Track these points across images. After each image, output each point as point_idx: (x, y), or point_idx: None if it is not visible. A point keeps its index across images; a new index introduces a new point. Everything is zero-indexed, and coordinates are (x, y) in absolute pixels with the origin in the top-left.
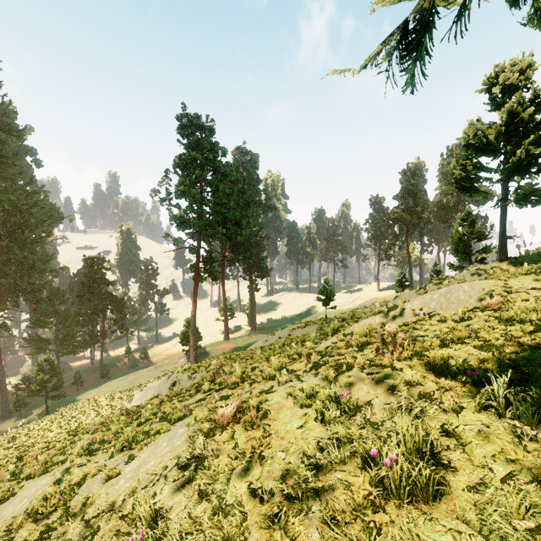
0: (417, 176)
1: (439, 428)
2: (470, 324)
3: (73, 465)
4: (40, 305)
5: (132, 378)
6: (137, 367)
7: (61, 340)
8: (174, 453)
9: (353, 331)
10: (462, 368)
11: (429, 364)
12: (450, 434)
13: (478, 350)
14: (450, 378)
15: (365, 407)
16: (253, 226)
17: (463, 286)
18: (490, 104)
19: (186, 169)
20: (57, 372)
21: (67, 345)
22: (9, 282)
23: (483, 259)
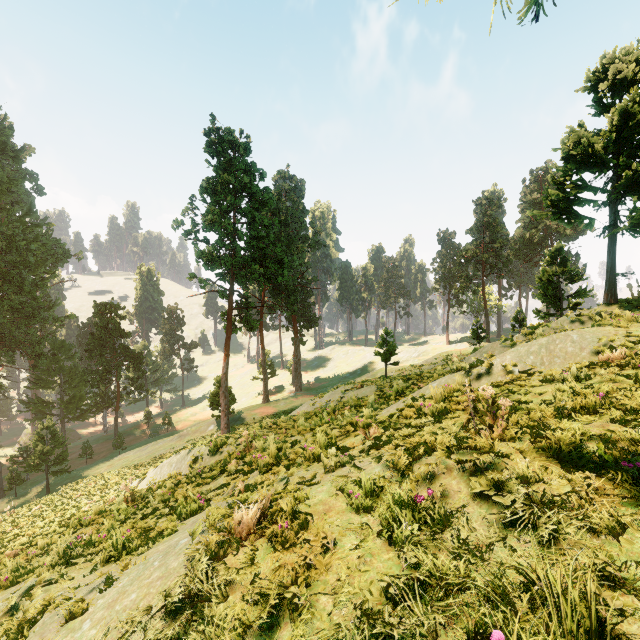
0: (494, 205)
1: (594, 566)
2: (590, 385)
3: (39, 582)
4: (40, 361)
5: (151, 449)
6: (158, 435)
7: (66, 403)
8: (166, 582)
9: (425, 394)
10: (610, 457)
11: (550, 447)
12: (616, 580)
13: (621, 425)
14: (588, 471)
15: (457, 516)
16: (297, 265)
17: (571, 334)
18: (595, 106)
19: (215, 195)
20: (59, 442)
21: (73, 409)
22: (3, 333)
23: (577, 304)
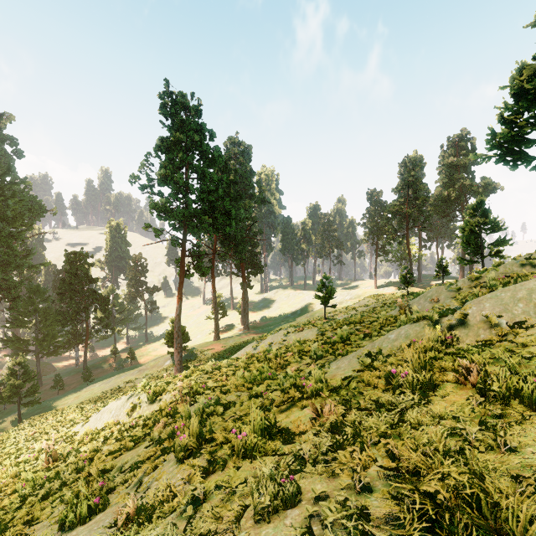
0: (417, 167)
1: None
2: None
3: None
4: (16, 303)
5: (114, 382)
6: (123, 368)
7: (40, 340)
8: None
9: (382, 348)
10: None
11: None
12: None
13: None
14: None
15: None
16: (245, 219)
17: None
18: None
19: (169, 152)
20: (30, 376)
21: (47, 346)
22: None
23: (498, 252)
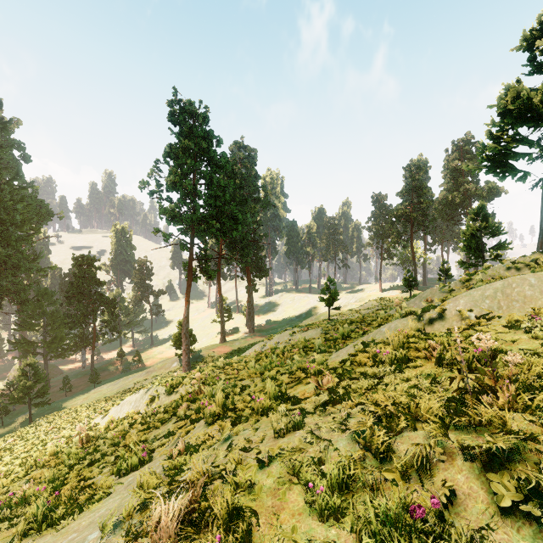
0: (422, 171)
1: None
2: None
3: None
4: (25, 306)
5: (122, 383)
6: (129, 371)
7: (48, 343)
8: None
9: (375, 339)
10: None
11: None
12: None
13: None
14: None
15: None
16: (250, 223)
17: (527, 278)
18: (529, 65)
19: (177, 159)
20: (41, 377)
21: (55, 348)
22: None
23: (498, 255)
